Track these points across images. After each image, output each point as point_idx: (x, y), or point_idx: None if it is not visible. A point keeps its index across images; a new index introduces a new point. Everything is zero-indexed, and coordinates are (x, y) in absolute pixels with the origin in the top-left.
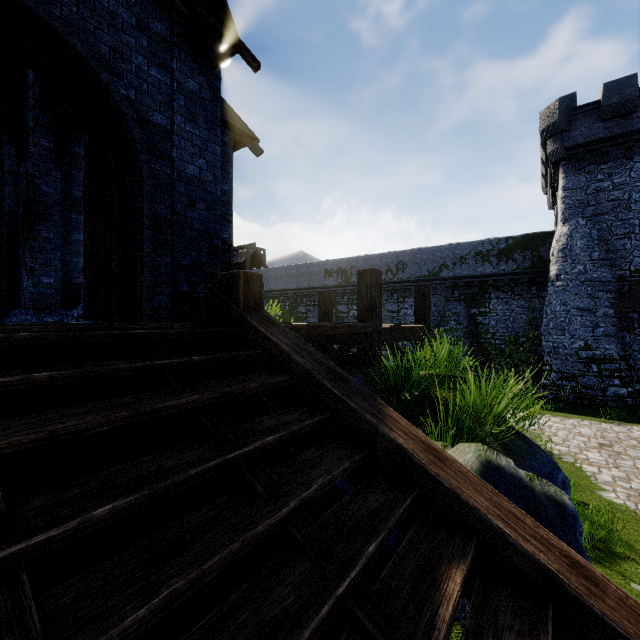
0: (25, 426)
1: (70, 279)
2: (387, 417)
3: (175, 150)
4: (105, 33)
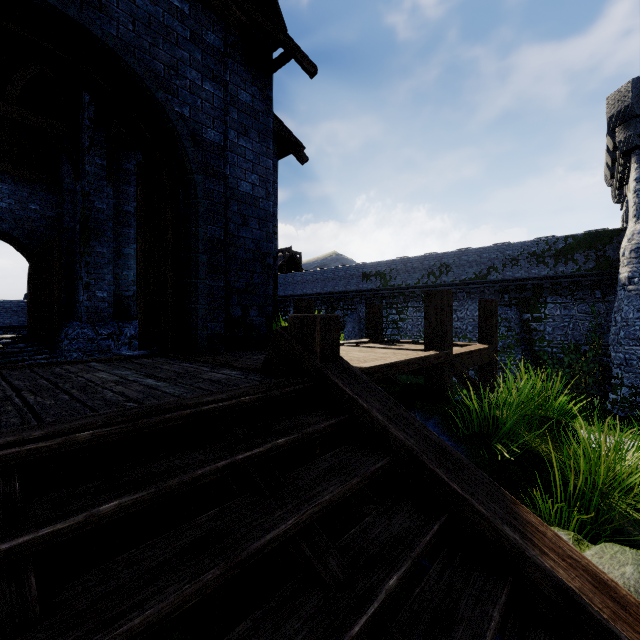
0: (91, 616)
1: (121, 292)
2: (528, 526)
3: (228, 167)
4: (160, 49)
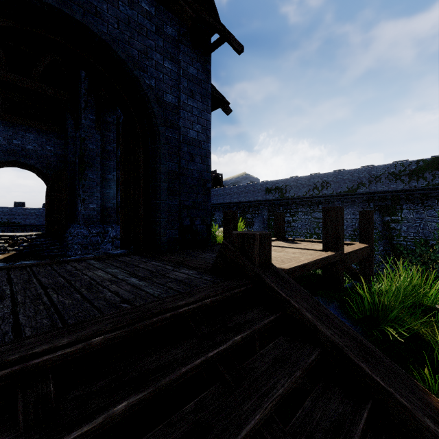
0: None
1: (105, 204)
2: None
3: (181, 120)
4: (135, 40)
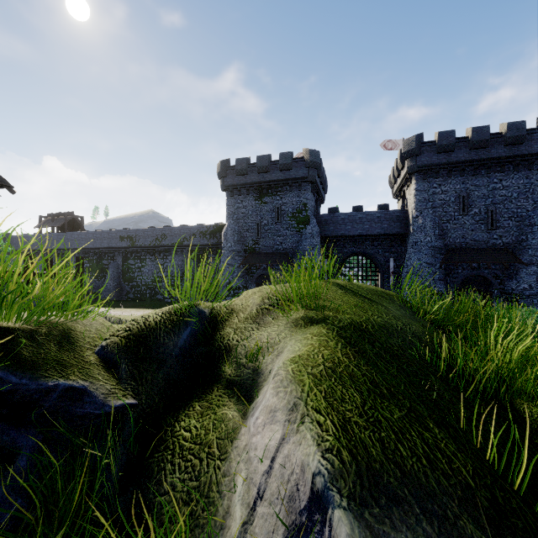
0: None
1: None
2: None
3: None
4: None
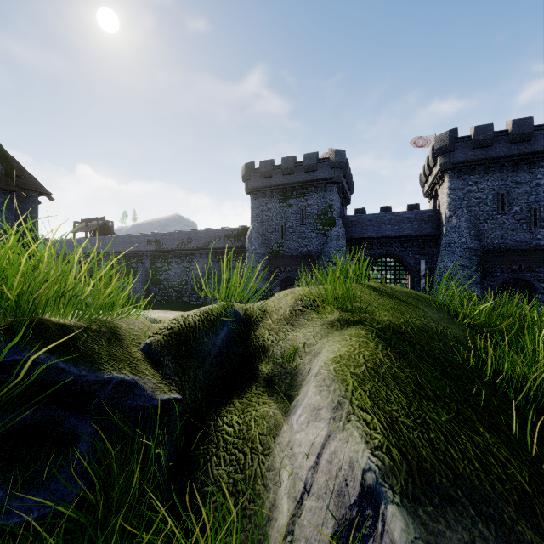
0: None
1: None
2: None
3: None
4: None
